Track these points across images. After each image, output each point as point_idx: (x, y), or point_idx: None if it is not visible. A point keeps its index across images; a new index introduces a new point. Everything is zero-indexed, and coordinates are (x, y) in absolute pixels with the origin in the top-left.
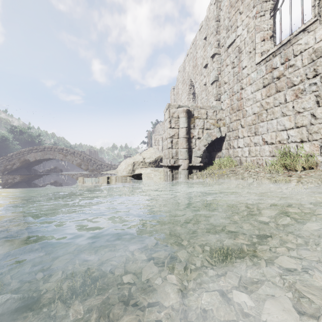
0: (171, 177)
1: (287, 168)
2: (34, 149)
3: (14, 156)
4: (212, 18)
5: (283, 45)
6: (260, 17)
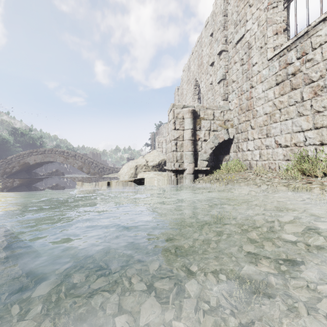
0: (175, 182)
1: (304, 173)
2: (34, 151)
3: (14, 159)
4: (218, 13)
5: (299, 37)
6: (272, 8)
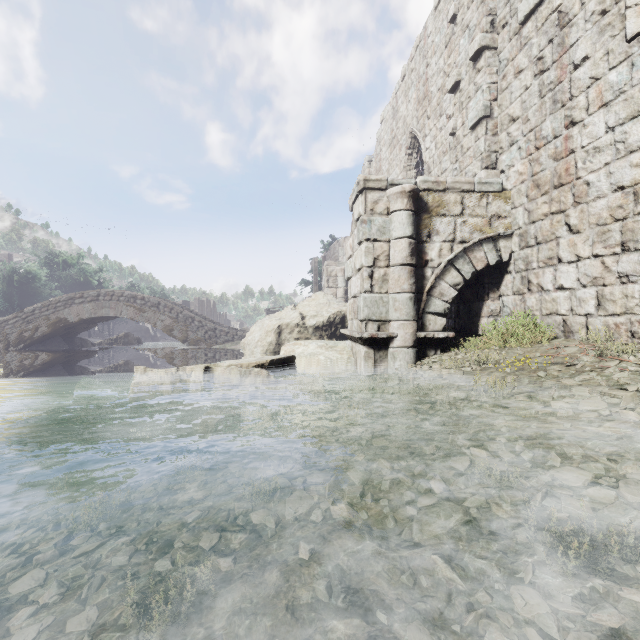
0: (369, 367)
1: None
2: (77, 297)
3: (38, 312)
4: None
5: None
6: None
